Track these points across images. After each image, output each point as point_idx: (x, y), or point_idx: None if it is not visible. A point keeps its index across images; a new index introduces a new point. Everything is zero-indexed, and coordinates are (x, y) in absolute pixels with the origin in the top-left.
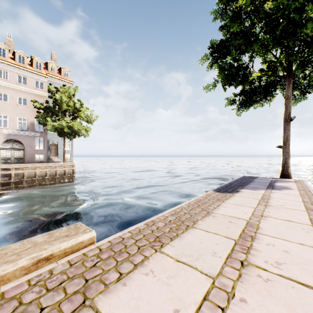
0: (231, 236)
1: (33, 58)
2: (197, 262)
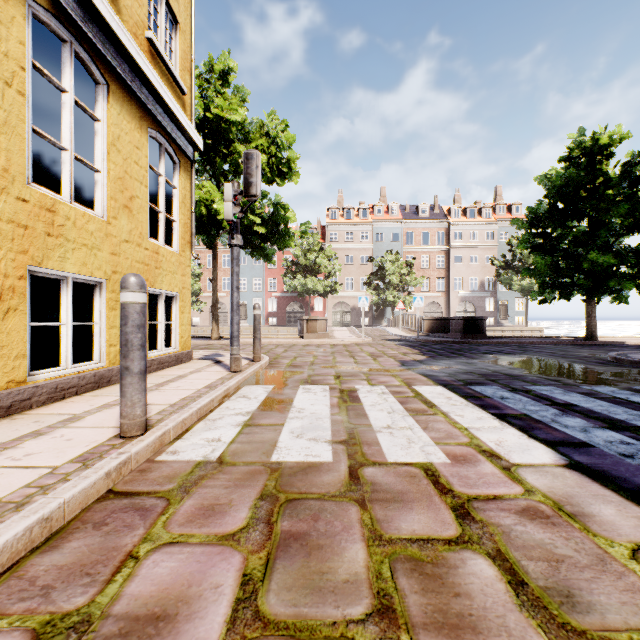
0: None
1: (482, 207)
2: None
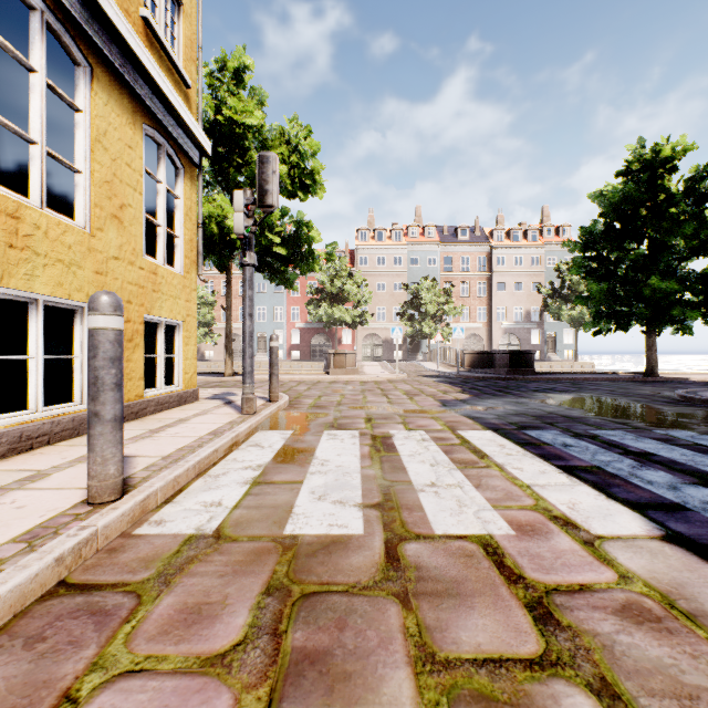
0: None
1: (527, 229)
2: None
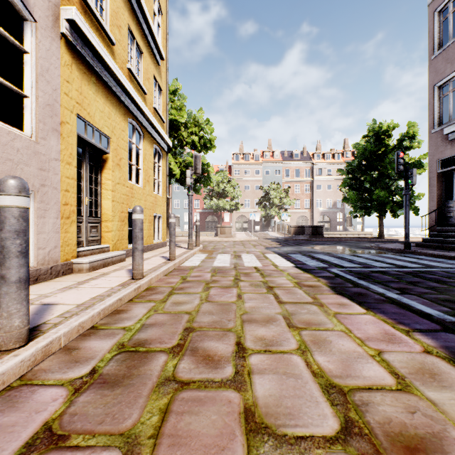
0: None
1: (335, 152)
2: None
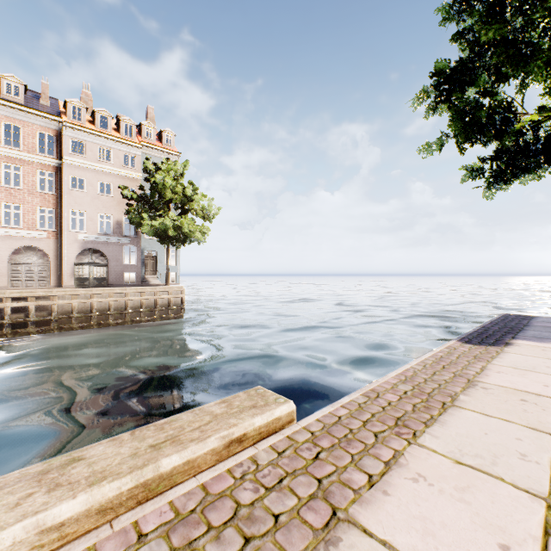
0: (540, 427)
1: (120, 119)
2: (497, 468)
